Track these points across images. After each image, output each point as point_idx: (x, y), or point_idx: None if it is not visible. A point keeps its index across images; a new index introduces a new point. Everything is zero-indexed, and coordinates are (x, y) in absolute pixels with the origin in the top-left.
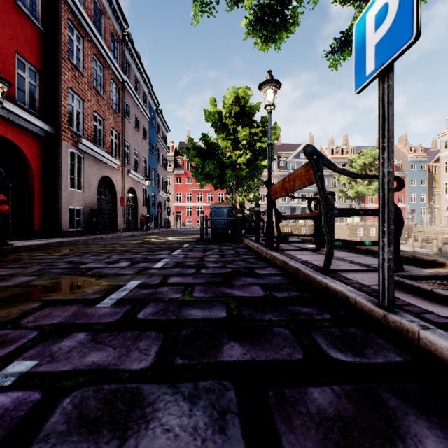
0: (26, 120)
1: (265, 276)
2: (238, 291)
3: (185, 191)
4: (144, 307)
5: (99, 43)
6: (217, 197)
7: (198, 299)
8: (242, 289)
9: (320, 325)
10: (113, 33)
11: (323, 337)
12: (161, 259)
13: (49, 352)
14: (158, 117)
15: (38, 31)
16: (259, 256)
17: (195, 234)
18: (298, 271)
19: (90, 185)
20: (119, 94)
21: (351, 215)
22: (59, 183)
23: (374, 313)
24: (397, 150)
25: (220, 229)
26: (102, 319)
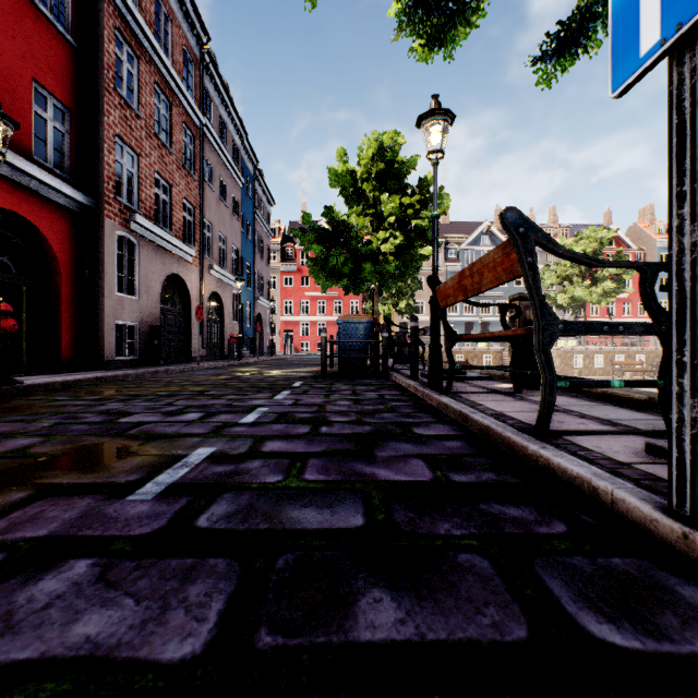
0: (49, 186)
1: (432, 441)
2: (385, 470)
3: (299, 298)
4: (213, 502)
5: (164, 65)
6: (348, 306)
7: (312, 485)
8: (392, 466)
9: (550, 548)
10: (185, 50)
11: (561, 580)
12: (255, 407)
13: (6, 608)
14: (257, 183)
15: (68, 47)
16: (418, 403)
17: (314, 366)
18: (490, 433)
19: (149, 289)
20: (195, 146)
21: (586, 334)
22: (100, 285)
23: (658, 526)
24: (638, 231)
25: (354, 358)
26: (130, 528)
